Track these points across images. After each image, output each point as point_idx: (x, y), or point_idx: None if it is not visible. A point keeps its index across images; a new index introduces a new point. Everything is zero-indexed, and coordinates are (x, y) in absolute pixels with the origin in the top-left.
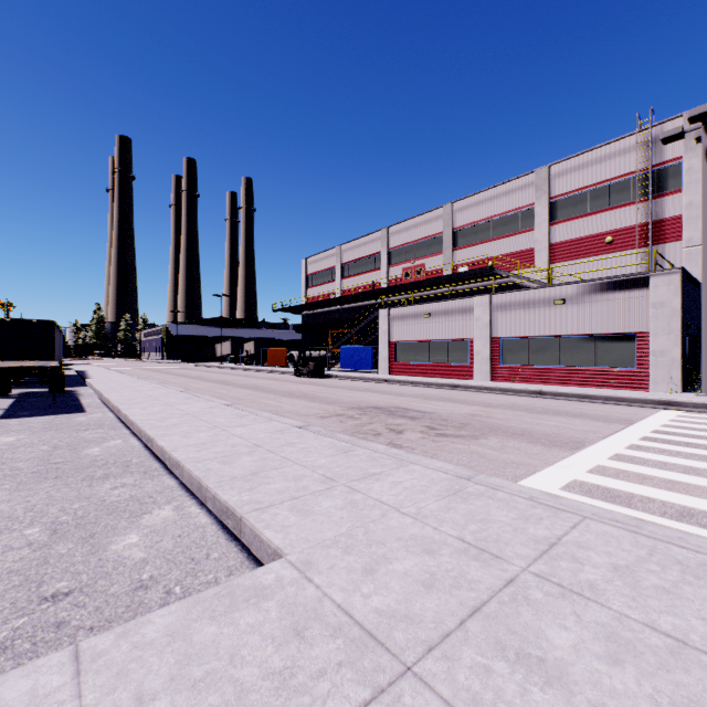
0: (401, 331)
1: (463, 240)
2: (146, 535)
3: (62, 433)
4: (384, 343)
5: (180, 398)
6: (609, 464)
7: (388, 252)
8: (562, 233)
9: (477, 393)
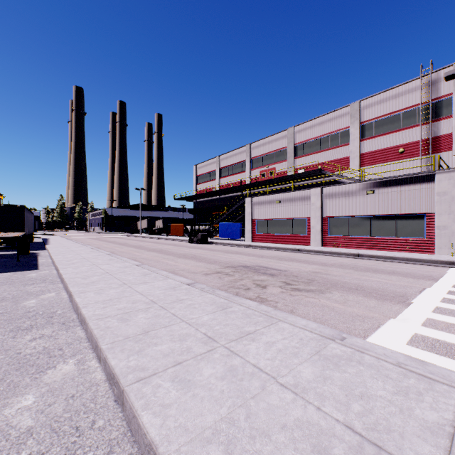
0: (260, 213)
1: (301, 151)
2: (42, 395)
3: (13, 287)
4: (249, 220)
5: (105, 259)
6: (436, 317)
7: (250, 160)
8: (369, 146)
9: (314, 255)
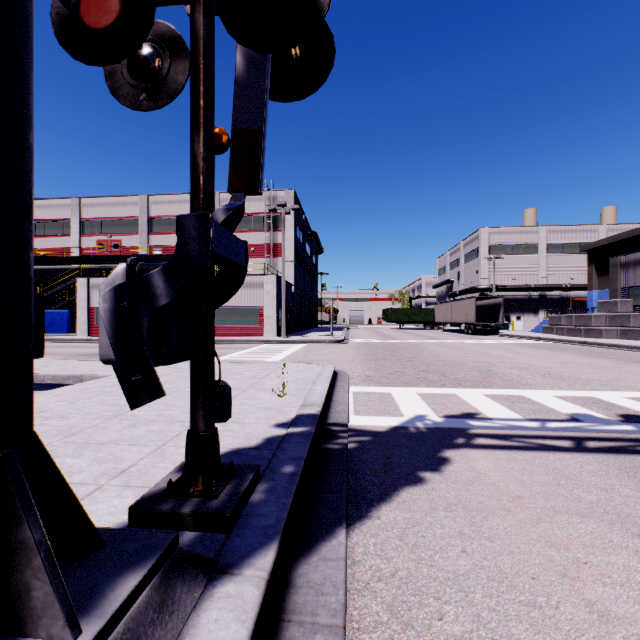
0: None
1: (158, 227)
2: None
3: None
4: (84, 308)
5: None
6: (227, 358)
7: (80, 221)
8: None
9: None
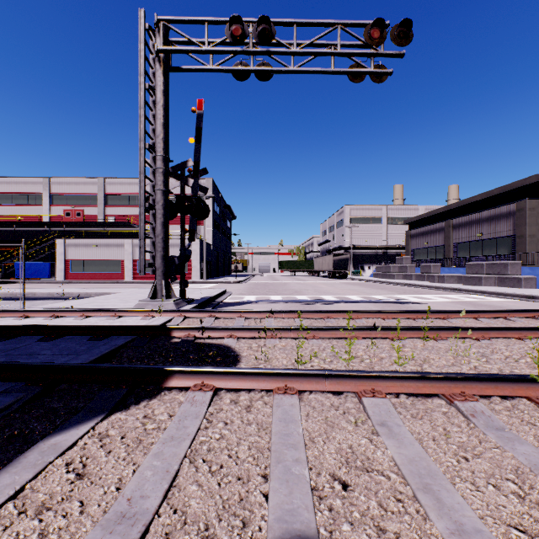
0: (75, 254)
1: (112, 201)
2: None
3: None
4: (62, 260)
5: None
6: None
7: (50, 195)
8: None
9: (130, 284)
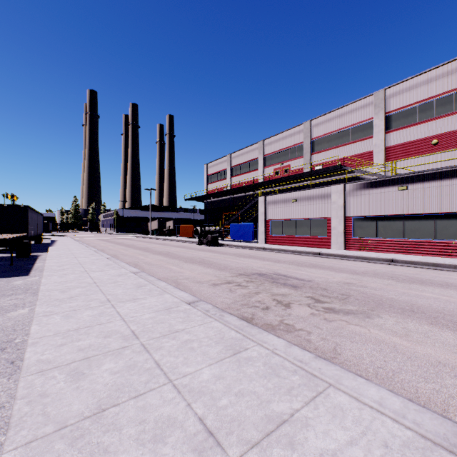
0: (274, 212)
1: (318, 147)
2: None
3: None
4: (262, 221)
5: (101, 264)
6: None
7: (263, 157)
8: (396, 138)
9: (338, 260)
